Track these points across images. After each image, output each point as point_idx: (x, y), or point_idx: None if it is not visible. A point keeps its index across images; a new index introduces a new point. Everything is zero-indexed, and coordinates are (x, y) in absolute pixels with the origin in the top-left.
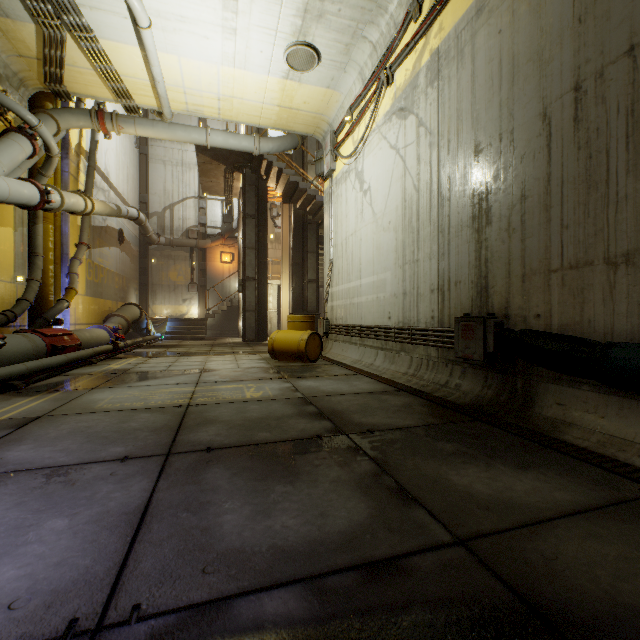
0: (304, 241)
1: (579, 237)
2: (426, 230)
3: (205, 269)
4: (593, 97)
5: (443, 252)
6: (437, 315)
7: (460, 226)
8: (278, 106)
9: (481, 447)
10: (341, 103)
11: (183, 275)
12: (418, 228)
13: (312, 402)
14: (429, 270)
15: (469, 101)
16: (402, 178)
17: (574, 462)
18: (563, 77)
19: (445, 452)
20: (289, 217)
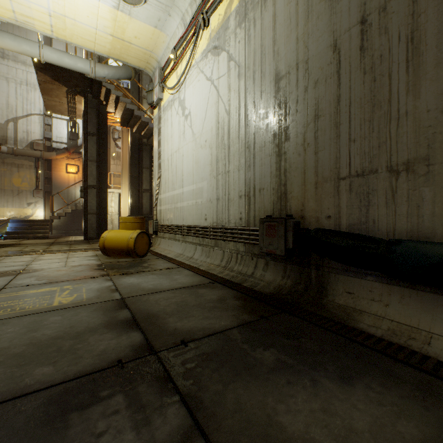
0: (140, 159)
1: (365, 149)
2: (235, 146)
3: (51, 177)
4: (377, 28)
5: (249, 164)
6: (244, 216)
7: (263, 142)
8: (111, 35)
9: (298, 351)
10: (167, 44)
11: (28, 181)
12: (229, 145)
13: (128, 305)
14: (238, 179)
15: (271, 37)
16: (216, 104)
17: (384, 360)
18: (351, 13)
19: (266, 367)
20: (128, 140)
